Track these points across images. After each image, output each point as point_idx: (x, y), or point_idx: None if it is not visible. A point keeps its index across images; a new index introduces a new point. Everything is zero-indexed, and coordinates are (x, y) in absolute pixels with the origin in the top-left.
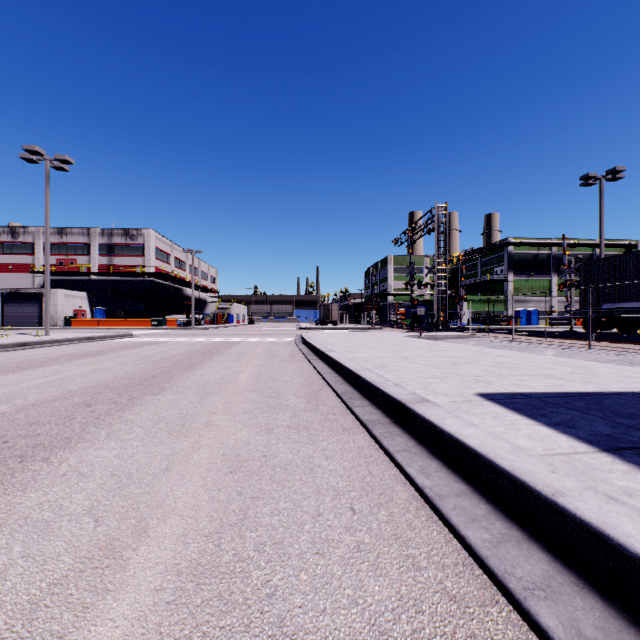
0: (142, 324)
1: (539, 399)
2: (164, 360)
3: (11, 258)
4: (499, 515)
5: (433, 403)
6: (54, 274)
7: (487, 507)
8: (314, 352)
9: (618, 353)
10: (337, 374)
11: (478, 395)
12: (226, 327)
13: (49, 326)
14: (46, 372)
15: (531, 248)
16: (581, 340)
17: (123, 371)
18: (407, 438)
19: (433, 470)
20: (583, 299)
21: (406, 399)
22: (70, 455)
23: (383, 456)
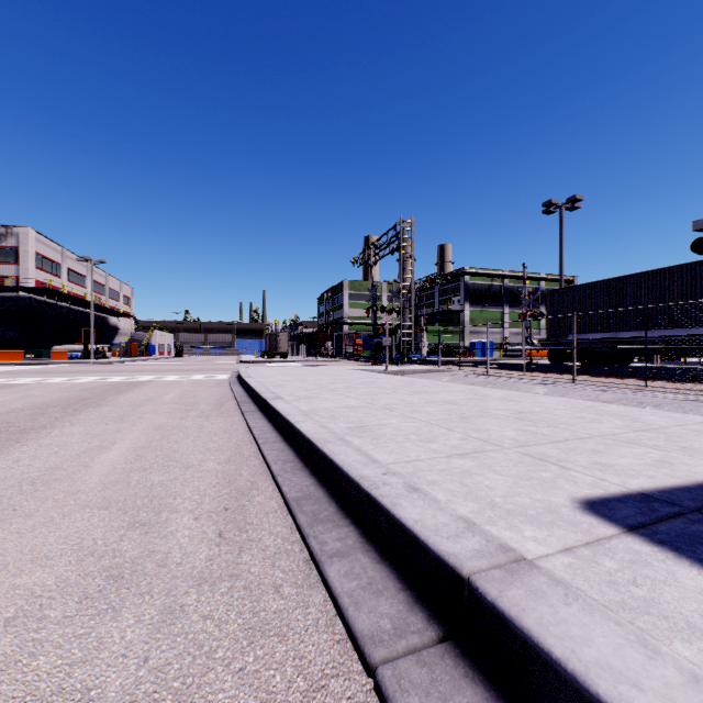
0: (11, 357)
1: None
2: None
3: None
4: None
5: (548, 577)
6: None
7: None
8: (253, 398)
9: (608, 389)
10: (286, 444)
11: (589, 511)
12: (142, 361)
13: None
14: None
15: (485, 279)
16: (559, 374)
17: None
18: None
19: None
20: (549, 330)
21: (469, 560)
22: None
23: None
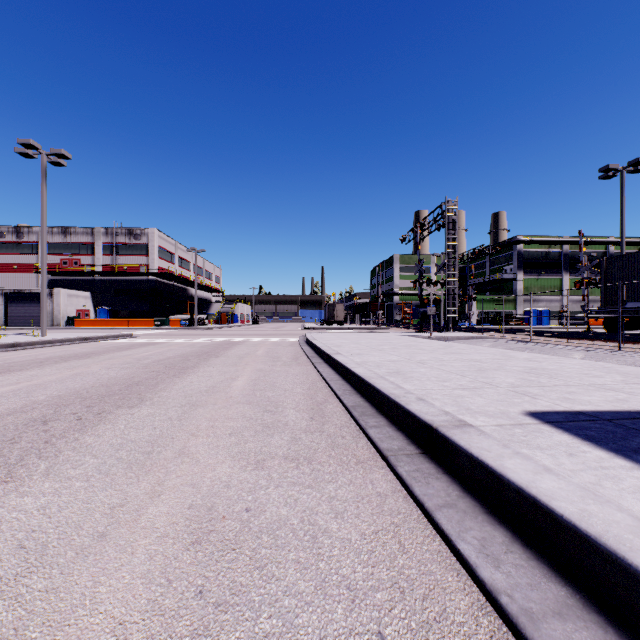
0: (145, 324)
1: (612, 422)
2: (156, 363)
3: (16, 258)
4: None
5: (476, 429)
6: (58, 274)
7: None
8: (319, 354)
9: None
10: (345, 381)
11: (528, 415)
12: (230, 327)
13: (45, 326)
14: (21, 377)
15: (542, 246)
16: (607, 341)
17: (106, 376)
18: (446, 482)
19: (501, 549)
20: (604, 297)
21: (438, 422)
22: None
23: (416, 512)
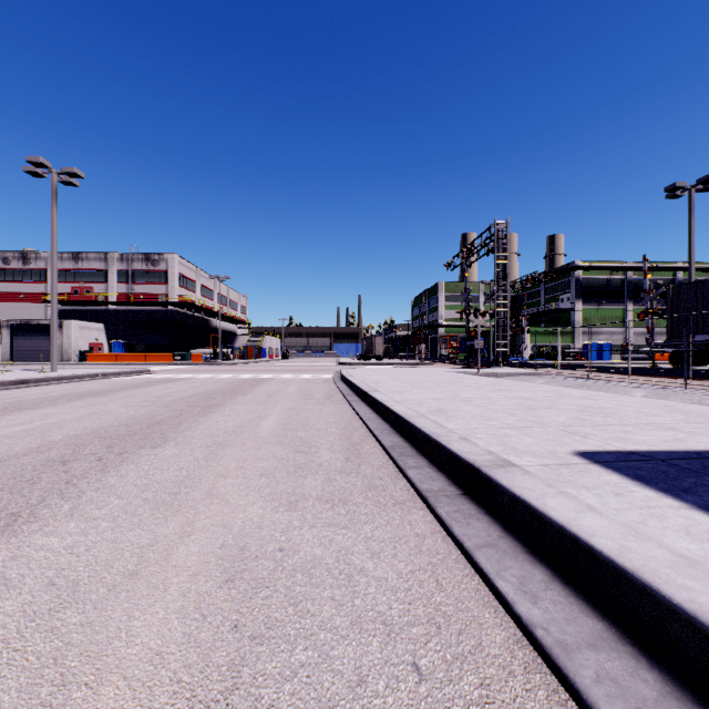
0: (164, 359)
1: (665, 462)
2: (178, 401)
3: (22, 286)
4: (685, 700)
5: (520, 468)
6: (69, 304)
7: (655, 678)
8: (355, 392)
9: None
10: (383, 420)
11: (577, 455)
12: (257, 362)
13: (56, 361)
14: (34, 416)
15: (602, 273)
16: (673, 378)
17: (125, 415)
18: (488, 522)
19: (540, 586)
20: (671, 330)
21: (481, 461)
22: (4, 545)
23: (455, 552)
